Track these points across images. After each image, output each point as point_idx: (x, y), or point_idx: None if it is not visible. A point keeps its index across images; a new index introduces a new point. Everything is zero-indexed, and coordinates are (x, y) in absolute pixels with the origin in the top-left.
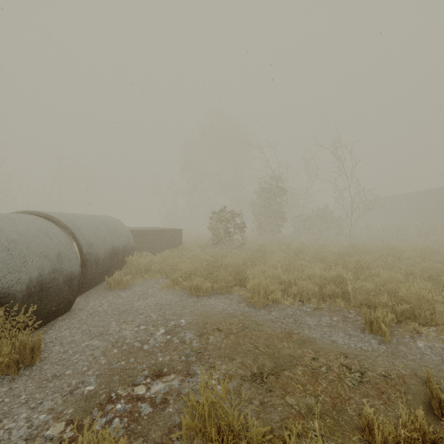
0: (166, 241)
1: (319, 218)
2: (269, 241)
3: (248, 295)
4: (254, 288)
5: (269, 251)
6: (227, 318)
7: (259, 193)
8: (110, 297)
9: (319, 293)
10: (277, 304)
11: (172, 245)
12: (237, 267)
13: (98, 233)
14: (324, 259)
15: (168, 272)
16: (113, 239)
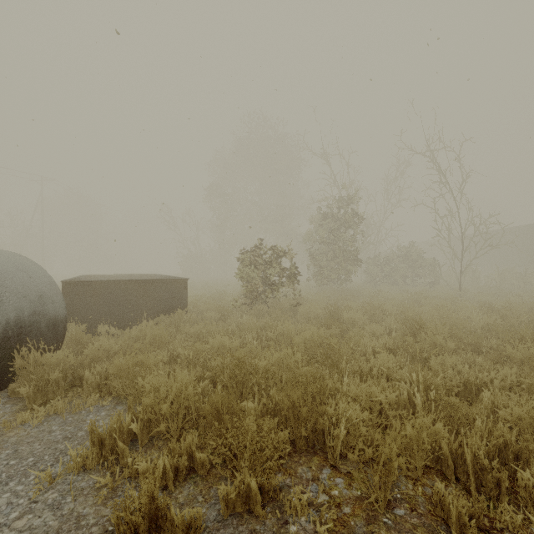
0: (156, 301)
1: (402, 261)
2: (339, 297)
3: None
4: None
5: (348, 320)
6: None
7: (317, 222)
8: None
9: None
10: None
11: (167, 307)
12: (298, 394)
13: None
14: (530, 362)
15: (120, 392)
16: None
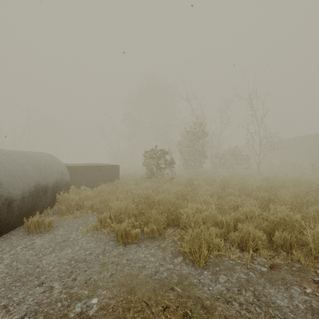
0: (105, 176)
1: (231, 156)
2: (194, 174)
3: (186, 250)
4: (194, 240)
5: (196, 184)
6: (160, 293)
7: (184, 135)
8: (20, 247)
9: (266, 240)
10: (220, 257)
11: (110, 179)
12: (170, 205)
13: (17, 170)
14: (257, 195)
15: (100, 209)
16: (40, 176)
